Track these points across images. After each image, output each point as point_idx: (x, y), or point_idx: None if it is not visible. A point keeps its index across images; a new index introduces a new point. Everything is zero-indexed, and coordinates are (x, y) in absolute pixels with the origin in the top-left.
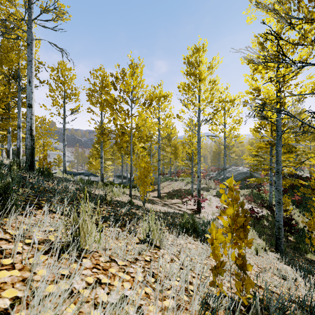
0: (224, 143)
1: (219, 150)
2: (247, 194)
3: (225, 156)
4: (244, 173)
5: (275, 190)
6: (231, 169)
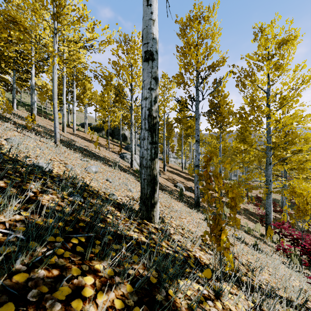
0: None
1: None
2: None
3: None
4: None
5: None
6: None
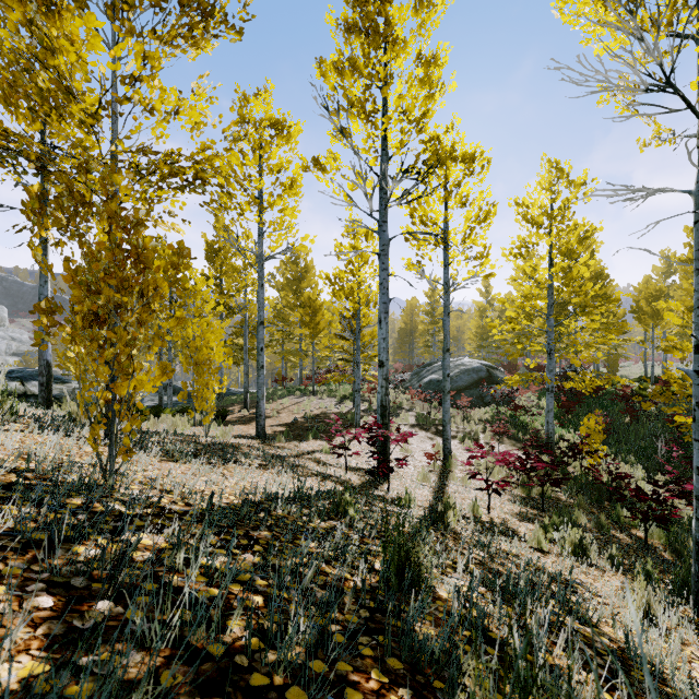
0: (444, 279)
1: (413, 325)
2: (489, 418)
3: (447, 314)
4: (475, 372)
5: (696, 380)
6: None
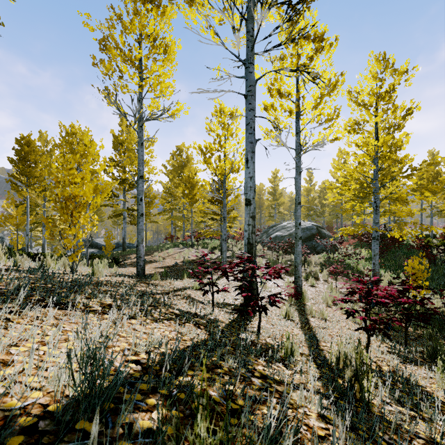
0: (296, 144)
1: (261, 202)
2: (322, 262)
3: (298, 173)
4: (308, 230)
5: None
6: (286, 223)
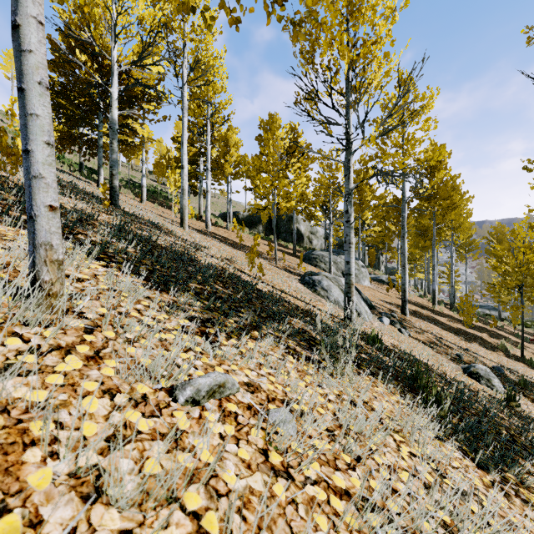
0: None
1: None
2: None
3: None
4: None
5: None
6: None
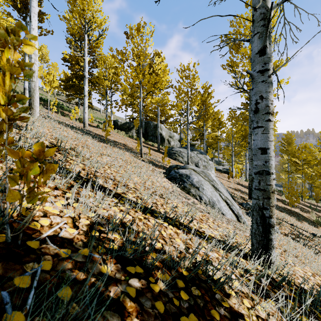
0: None
1: None
2: None
3: None
4: None
5: None
6: None
